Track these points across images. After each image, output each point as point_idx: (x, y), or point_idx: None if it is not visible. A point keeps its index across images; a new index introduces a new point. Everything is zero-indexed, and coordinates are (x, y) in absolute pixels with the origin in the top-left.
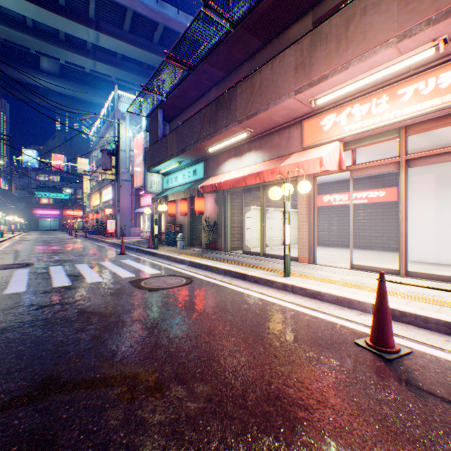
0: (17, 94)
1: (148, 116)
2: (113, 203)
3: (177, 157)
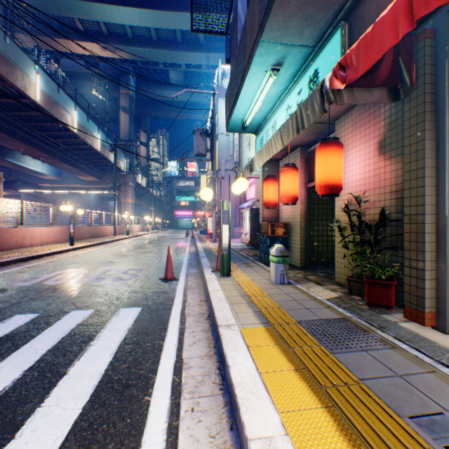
0: (158, 113)
1: (226, 31)
2: (216, 198)
3: (260, 42)
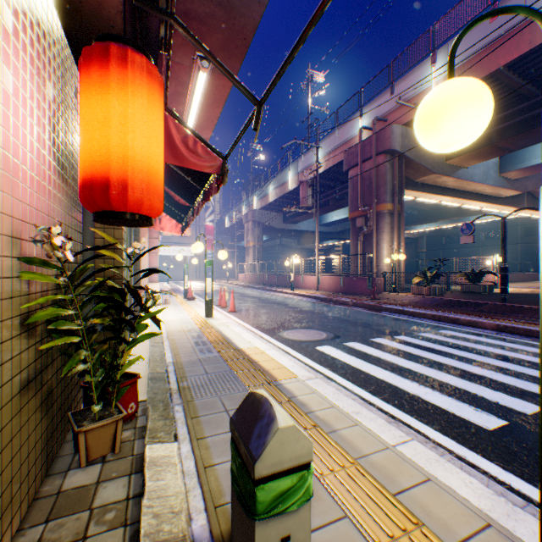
0: None
1: None
2: None
3: None
